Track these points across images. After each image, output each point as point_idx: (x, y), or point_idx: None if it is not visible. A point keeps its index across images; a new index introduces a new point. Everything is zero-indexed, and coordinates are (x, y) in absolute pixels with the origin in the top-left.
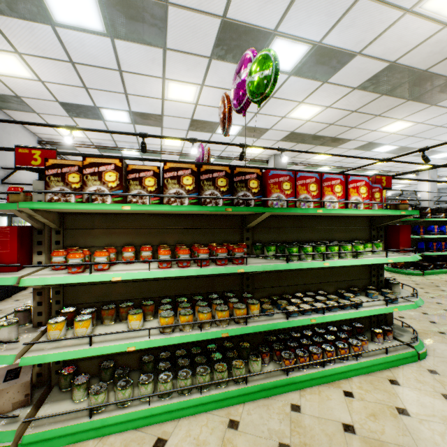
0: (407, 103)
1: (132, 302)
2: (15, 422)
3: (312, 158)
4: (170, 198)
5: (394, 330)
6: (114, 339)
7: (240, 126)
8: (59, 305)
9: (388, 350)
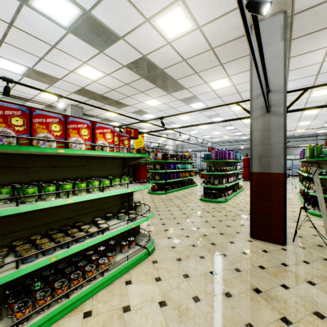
0: (156, 88)
1: None
2: None
3: (105, 114)
4: None
5: (139, 237)
6: None
7: (25, 66)
8: None
9: (130, 257)
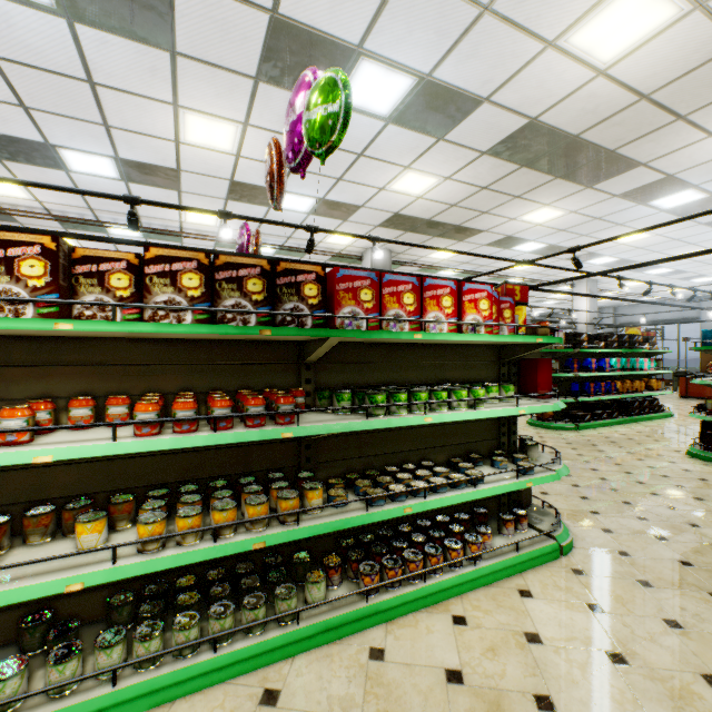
0: (555, 181)
1: (90, 499)
2: None
3: (429, 255)
4: (156, 311)
5: (532, 513)
6: (42, 571)
7: (315, 198)
8: None
9: (521, 546)
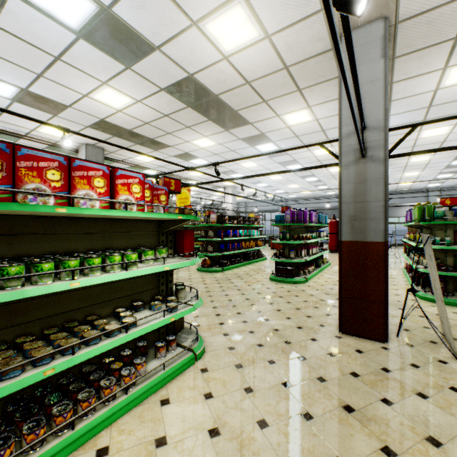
0: (209, 122)
1: None
2: None
3: (135, 157)
4: None
5: (183, 334)
6: None
7: (16, 86)
8: None
9: (168, 364)
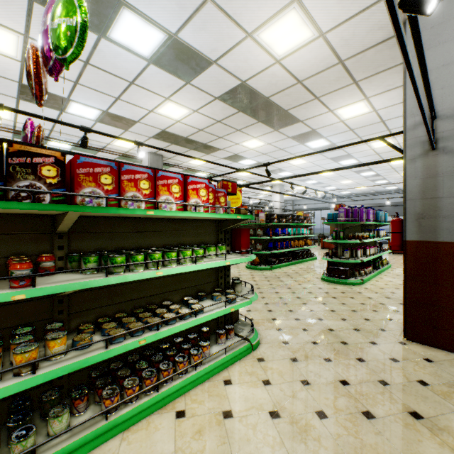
0: (259, 123)
1: None
2: None
3: (189, 162)
4: None
5: (239, 325)
6: None
7: (99, 109)
8: None
9: (228, 350)
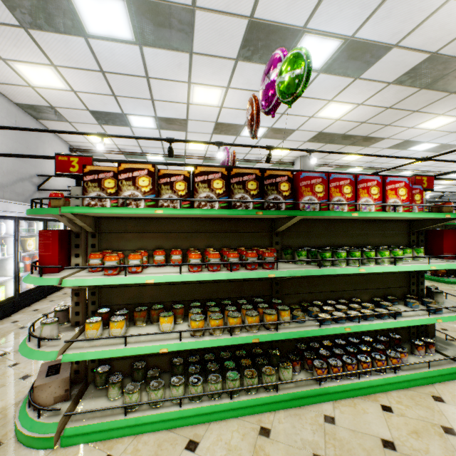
0: (450, 96)
1: (162, 305)
2: (57, 415)
3: (341, 158)
4: (200, 202)
5: (437, 342)
6: (147, 340)
7: (265, 127)
8: (94, 306)
9: (431, 365)
